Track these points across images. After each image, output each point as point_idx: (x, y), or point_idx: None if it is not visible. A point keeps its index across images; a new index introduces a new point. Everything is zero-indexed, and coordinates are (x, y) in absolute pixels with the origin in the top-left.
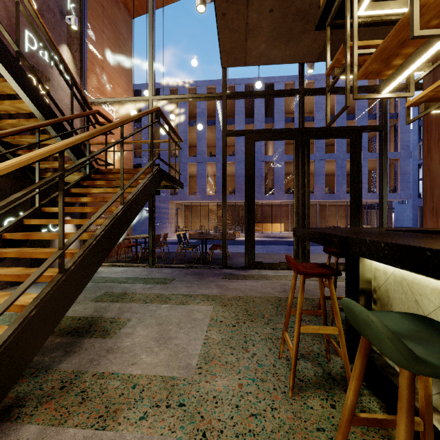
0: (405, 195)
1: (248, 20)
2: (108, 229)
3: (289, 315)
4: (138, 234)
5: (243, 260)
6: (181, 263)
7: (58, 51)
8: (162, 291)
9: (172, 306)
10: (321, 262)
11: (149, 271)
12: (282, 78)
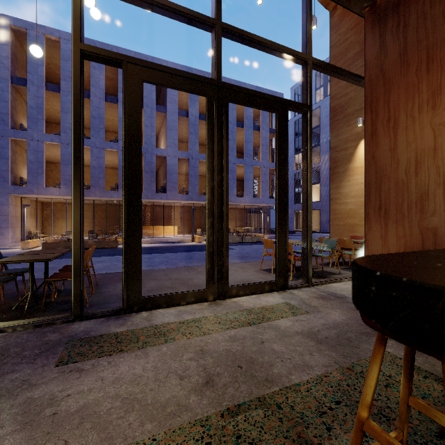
0: None
1: None
2: None
3: None
4: None
5: (121, 290)
6: None
7: None
8: None
9: None
10: (235, 278)
11: None
12: (175, 65)
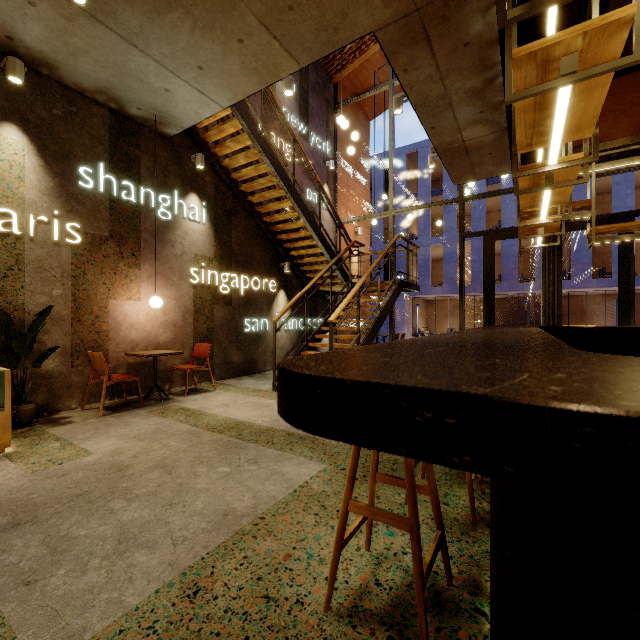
0: None
1: (471, 161)
2: (373, 325)
3: None
4: None
5: None
6: None
7: (334, 210)
8: None
9: None
10: None
11: None
12: None
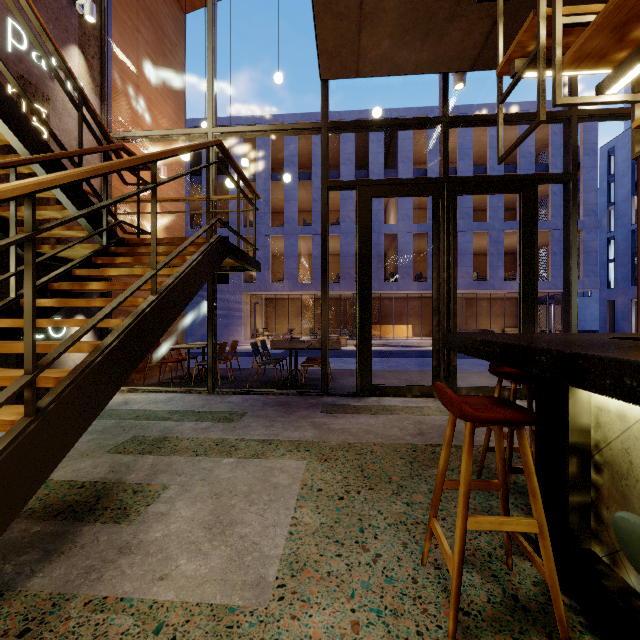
0: (591, 284)
1: None
2: (126, 336)
3: (441, 489)
4: (197, 340)
5: (353, 382)
6: (257, 387)
7: (54, 46)
8: (225, 434)
9: (240, 461)
10: (473, 384)
11: (207, 399)
12: (409, 111)
